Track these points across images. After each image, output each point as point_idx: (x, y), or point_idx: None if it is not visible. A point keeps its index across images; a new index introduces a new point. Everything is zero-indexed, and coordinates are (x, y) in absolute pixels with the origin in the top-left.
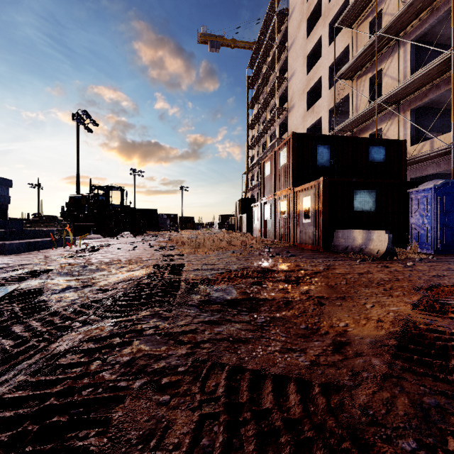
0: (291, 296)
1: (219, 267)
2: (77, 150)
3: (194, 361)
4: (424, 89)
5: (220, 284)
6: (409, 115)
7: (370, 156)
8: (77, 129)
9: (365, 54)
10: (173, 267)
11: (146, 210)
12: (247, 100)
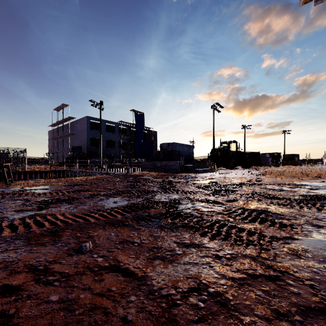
0: (300, 190)
1: (280, 182)
2: (213, 124)
3: (252, 191)
4: None
5: (272, 185)
6: None
7: None
8: (213, 113)
9: None
10: (257, 180)
11: (251, 153)
12: None
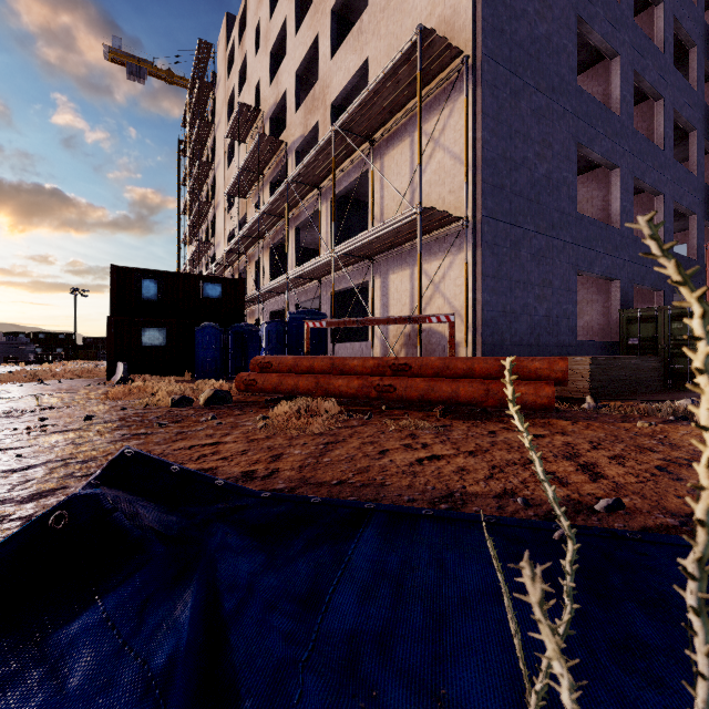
0: None
1: None
2: None
3: None
4: (272, 232)
5: None
6: (270, 253)
7: (205, 292)
8: None
9: (243, 181)
10: None
11: None
12: (179, 174)
